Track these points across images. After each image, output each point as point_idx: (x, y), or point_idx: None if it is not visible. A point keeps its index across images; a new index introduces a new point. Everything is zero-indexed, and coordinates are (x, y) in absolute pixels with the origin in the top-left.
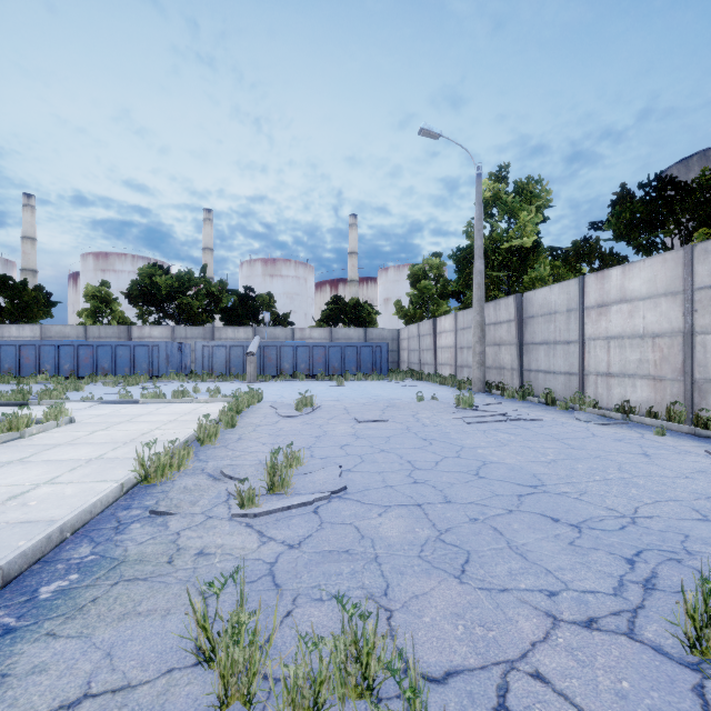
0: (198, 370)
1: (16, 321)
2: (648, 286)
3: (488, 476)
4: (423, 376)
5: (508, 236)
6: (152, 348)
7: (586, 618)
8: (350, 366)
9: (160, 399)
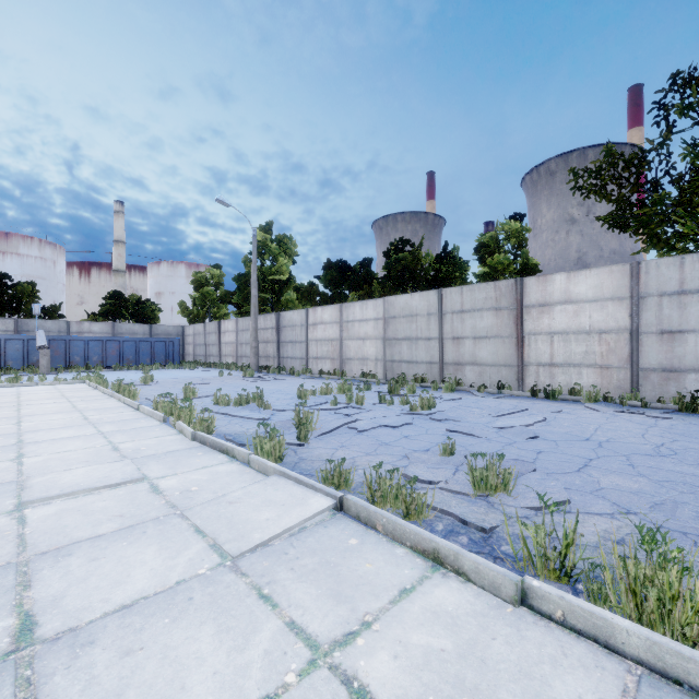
0: None
1: None
2: (330, 318)
3: (264, 390)
4: (212, 364)
5: (272, 271)
6: None
7: (284, 399)
8: (145, 358)
9: (4, 384)
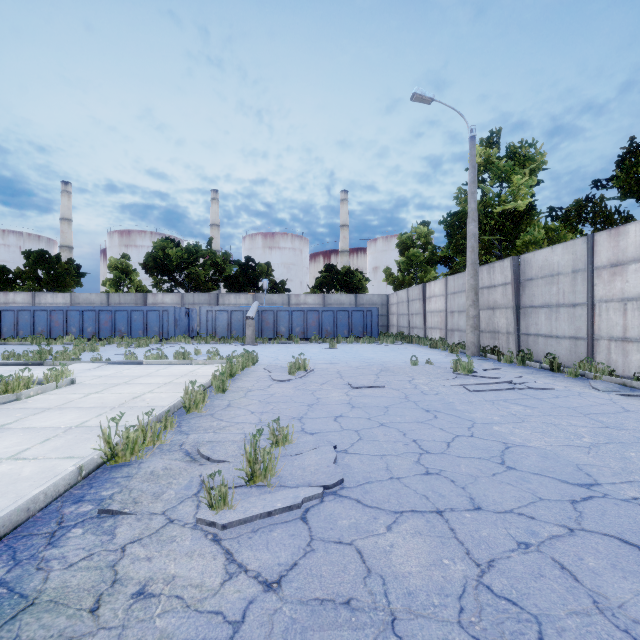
0: (202, 333)
1: (51, 290)
2: None
3: (518, 466)
4: (413, 339)
5: (500, 200)
6: (162, 312)
7: None
8: (342, 329)
9: (162, 360)
